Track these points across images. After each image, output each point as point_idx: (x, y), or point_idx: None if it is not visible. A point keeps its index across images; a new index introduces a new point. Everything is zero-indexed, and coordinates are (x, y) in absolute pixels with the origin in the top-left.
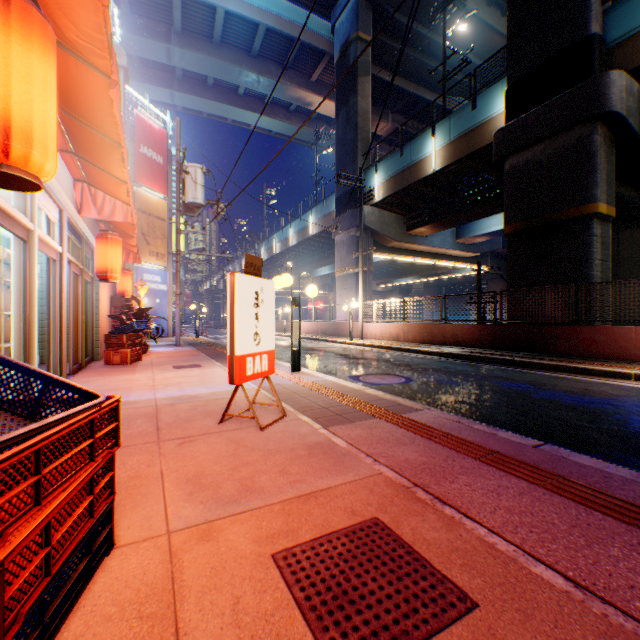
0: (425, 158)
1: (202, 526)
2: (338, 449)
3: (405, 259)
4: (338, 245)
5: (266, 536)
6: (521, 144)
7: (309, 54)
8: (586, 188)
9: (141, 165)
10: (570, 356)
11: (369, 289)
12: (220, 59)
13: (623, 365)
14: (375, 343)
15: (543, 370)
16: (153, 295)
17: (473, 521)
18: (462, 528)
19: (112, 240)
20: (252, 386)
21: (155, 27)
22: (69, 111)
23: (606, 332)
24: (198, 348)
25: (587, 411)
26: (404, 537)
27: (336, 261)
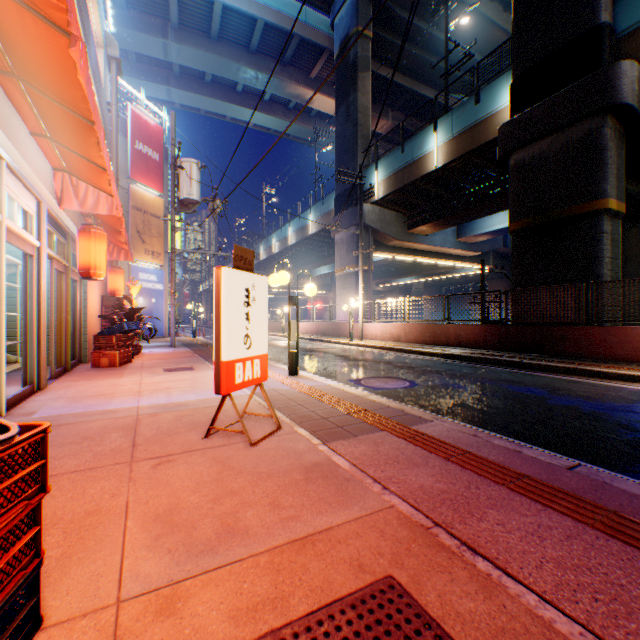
0: (427, 154)
1: (164, 591)
2: (340, 472)
3: (406, 258)
4: (338, 244)
5: (246, 608)
6: (527, 138)
7: (308, 50)
8: (596, 183)
9: (136, 161)
10: (580, 358)
11: (369, 289)
12: (218, 55)
13: (638, 368)
14: (376, 344)
15: (553, 373)
16: (149, 295)
17: (517, 582)
18: (504, 594)
19: (95, 234)
20: (245, 392)
21: (151, 22)
22: (35, 85)
23: (619, 333)
24: (193, 349)
25: (611, 420)
26: (430, 610)
27: (336, 260)
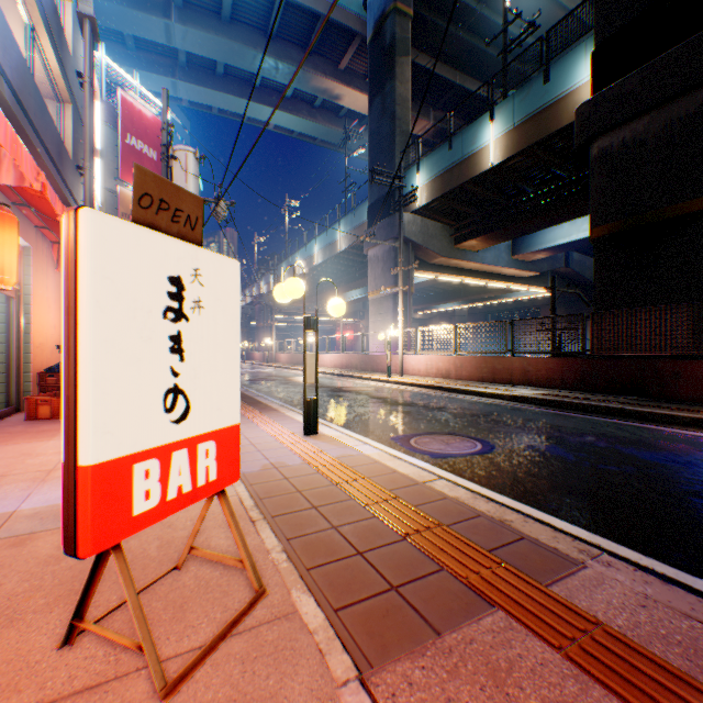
0: (481, 150)
1: None
2: None
3: (451, 279)
4: (372, 261)
5: None
6: (616, 119)
7: (337, 35)
8: None
9: (127, 159)
10: (701, 403)
11: (409, 314)
12: (230, 39)
13: None
14: (420, 381)
15: (677, 426)
16: None
17: None
18: None
19: None
20: None
21: None
22: None
23: None
24: None
25: None
26: None
27: (369, 281)
